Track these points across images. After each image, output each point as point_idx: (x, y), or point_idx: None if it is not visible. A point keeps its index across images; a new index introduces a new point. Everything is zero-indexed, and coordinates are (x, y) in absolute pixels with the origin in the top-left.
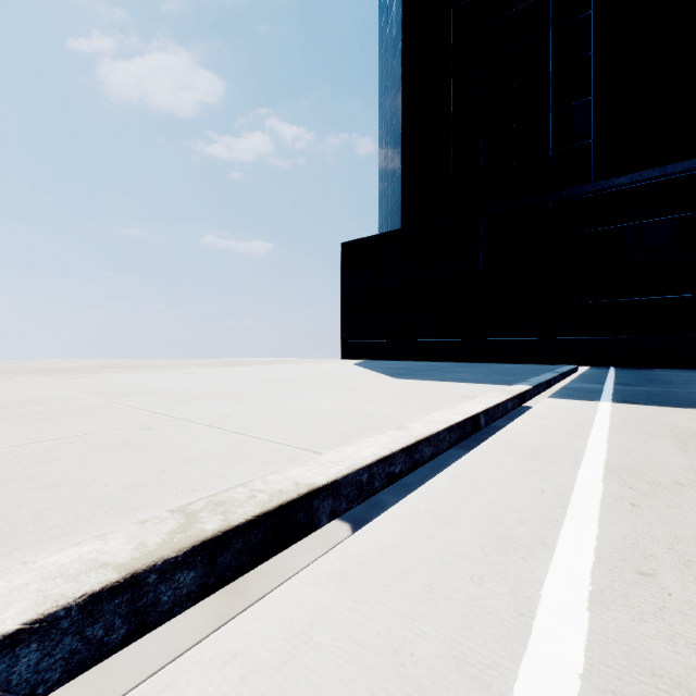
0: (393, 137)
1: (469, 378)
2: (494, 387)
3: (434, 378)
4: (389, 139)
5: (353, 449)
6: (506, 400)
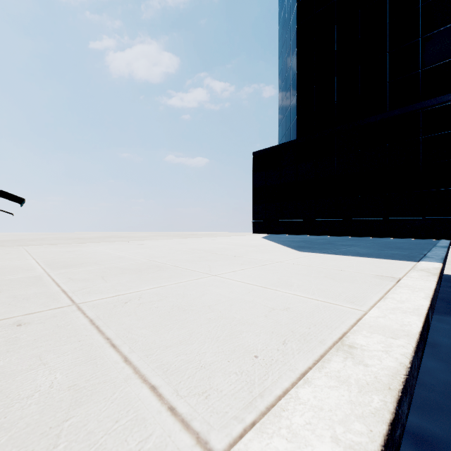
0: (290, 75)
1: (365, 252)
2: (401, 264)
3: (333, 252)
4: (287, 77)
5: (281, 449)
6: (436, 284)
